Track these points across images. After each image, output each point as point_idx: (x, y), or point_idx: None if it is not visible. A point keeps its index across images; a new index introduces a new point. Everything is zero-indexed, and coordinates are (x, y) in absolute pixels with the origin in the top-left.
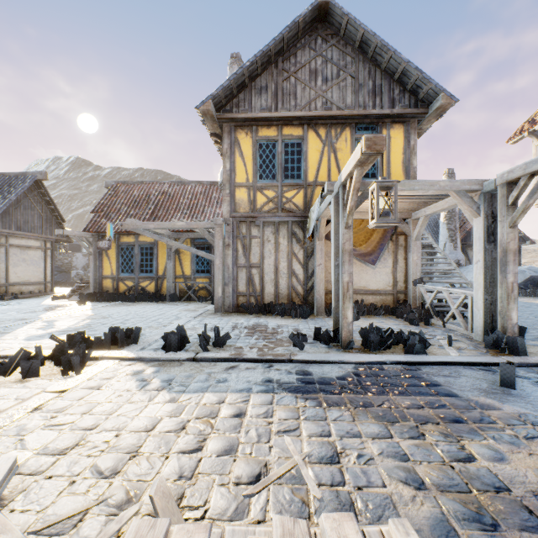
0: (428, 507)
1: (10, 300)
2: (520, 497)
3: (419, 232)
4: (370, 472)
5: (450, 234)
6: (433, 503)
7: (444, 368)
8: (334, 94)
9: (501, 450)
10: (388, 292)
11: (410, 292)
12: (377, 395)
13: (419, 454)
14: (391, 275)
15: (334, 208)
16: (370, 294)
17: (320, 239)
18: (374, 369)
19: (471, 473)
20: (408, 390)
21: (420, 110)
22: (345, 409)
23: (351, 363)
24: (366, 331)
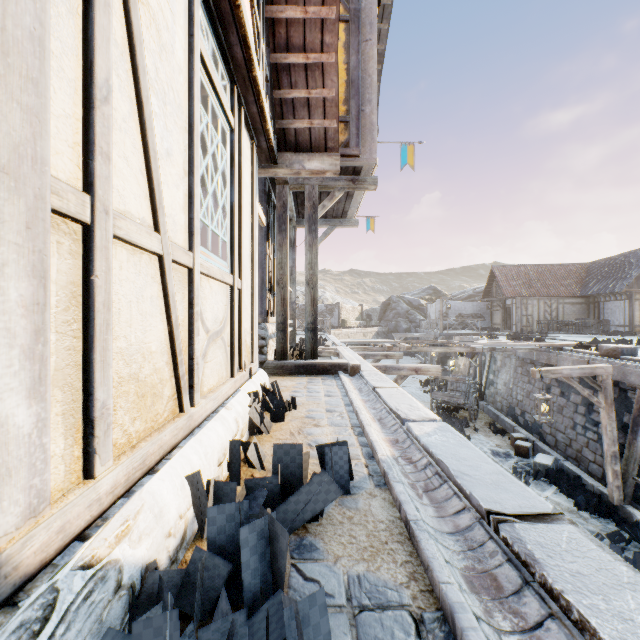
0: None
1: (639, 336)
2: None
3: None
4: None
5: None
6: None
7: None
8: None
9: None
10: None
11: None
12: None
13: None
14: None
15: None
16: None
17: None
18: None
19: None
20: None
21: None
22: None
23: None
24: None
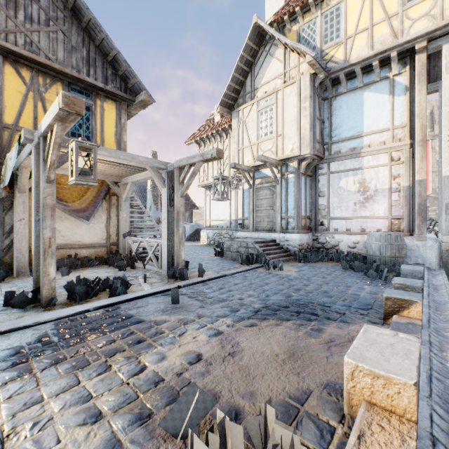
0: (101, 435)
1: None
2: (170, 381)
3: (128, 194)
4: (45, 436)
5: (155, 199)
6: (106, 427)
7: (138, 301)
8: (43, 40)
9: (164, 351)
10: (103, 244)
11: (121, 243)
12: (74, 345)
13: (103, 386)
14: (105, 229)
15: (35, 159)
16: (85, 248)
17: (23, 191)
18: (76, 320)
19: (141, 381)
20: (105, 330)
21: (129, 97)
22: (30, 377)
23: (51, 321)
24: (72, 284)
